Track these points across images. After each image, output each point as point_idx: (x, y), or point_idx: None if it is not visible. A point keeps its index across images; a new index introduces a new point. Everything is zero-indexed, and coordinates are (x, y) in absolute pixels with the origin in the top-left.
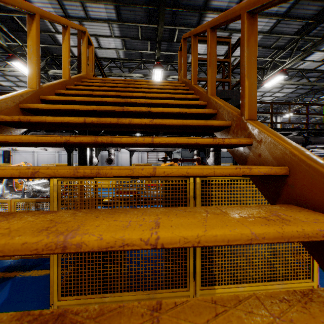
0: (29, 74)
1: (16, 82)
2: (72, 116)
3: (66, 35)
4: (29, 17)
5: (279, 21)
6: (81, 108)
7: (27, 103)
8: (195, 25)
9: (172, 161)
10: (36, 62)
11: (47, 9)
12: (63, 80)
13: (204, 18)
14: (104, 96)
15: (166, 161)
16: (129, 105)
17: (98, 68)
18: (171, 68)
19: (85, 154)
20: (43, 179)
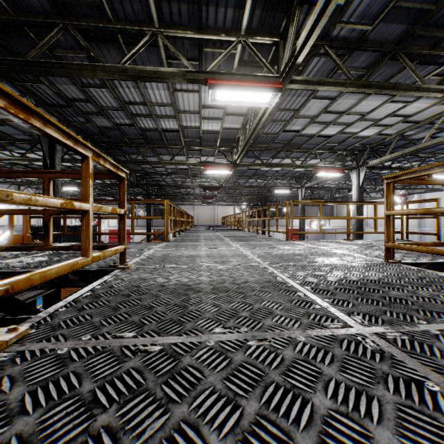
0: None
1: None
2: None
3: None
4: None
5: None
6: None
7: None
8: None
9: None
10: None
11: (171, 123)
12: None
13: None
14: None
15: None
16: None
17: None
18: None
19: None
20: None
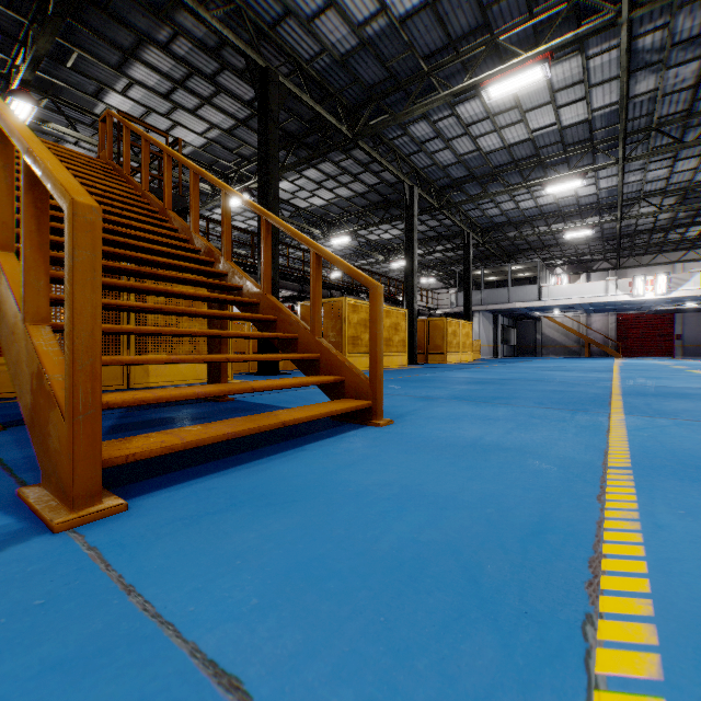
0: None
1: None
2: None
3: None
4: None
5: (238, 125)
6: None
7: None
8: (113, 65)
9: None
10: None
11: None
12: None
13: (132, 66)
14: None
15: None
16: None
17: None
18: (51, 105)
19: None
20: None
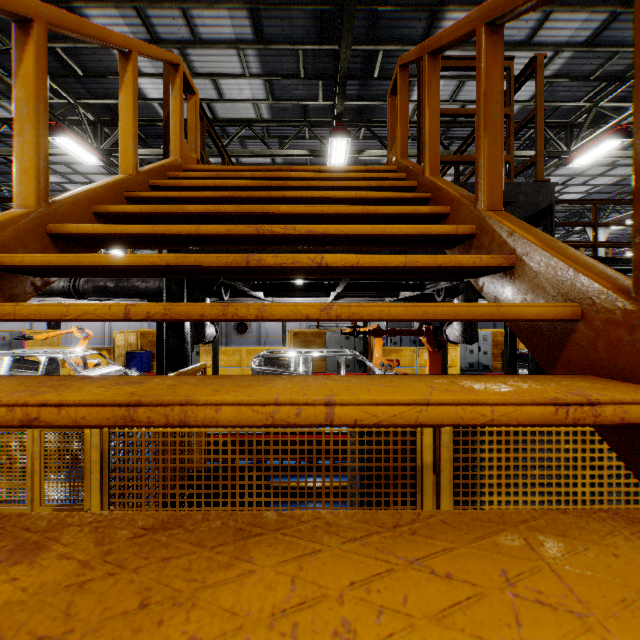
0: (19, 171)
1: (68, 174)
2: (122, 276)
3: (127, 73)
4: (18, 30)
5: (614, 17)
6: (135, 260)
7: (4, 249)
8: (419, 40)
9: (370, 334)
10: (37, 141)
11: (117, 28)
12: (117, 178)
13: (441, 24)
14: (210, 216)
15: (357, 335)
16: (269, 239)
17: (214, 143)
18: (366, 133)
19: (180, 335)
20: (113, 364)
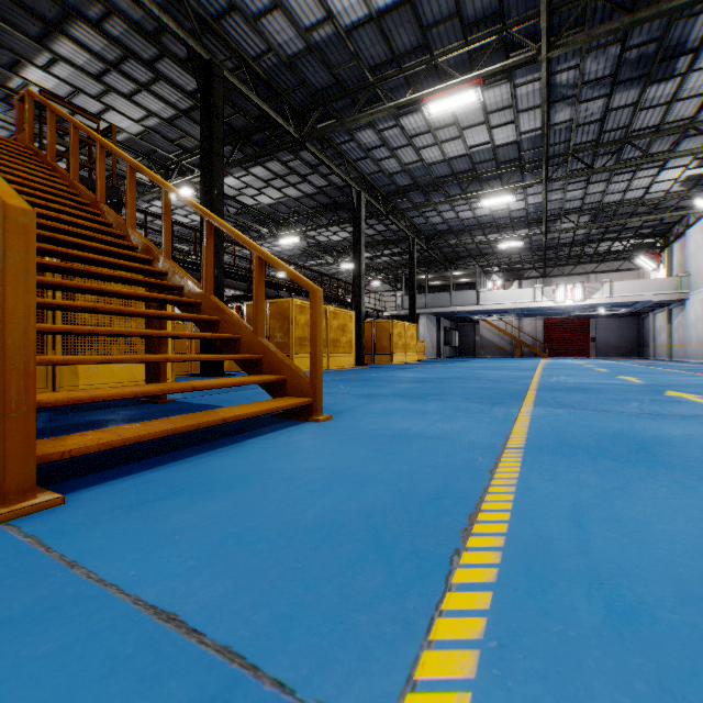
0: None
1: None
2: None
3: None
4: None
5: (179, 116)
6: None
7: None
8: (34, 37)
9: None
10: None
11: None
12: None
13: (56, 41)
14: None
15: None
16: None
17: None
18: None
19: None
20: None
